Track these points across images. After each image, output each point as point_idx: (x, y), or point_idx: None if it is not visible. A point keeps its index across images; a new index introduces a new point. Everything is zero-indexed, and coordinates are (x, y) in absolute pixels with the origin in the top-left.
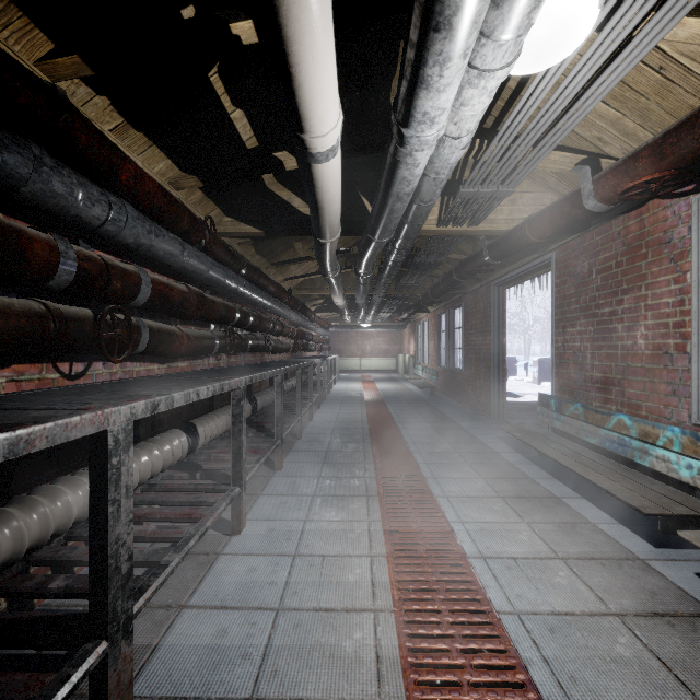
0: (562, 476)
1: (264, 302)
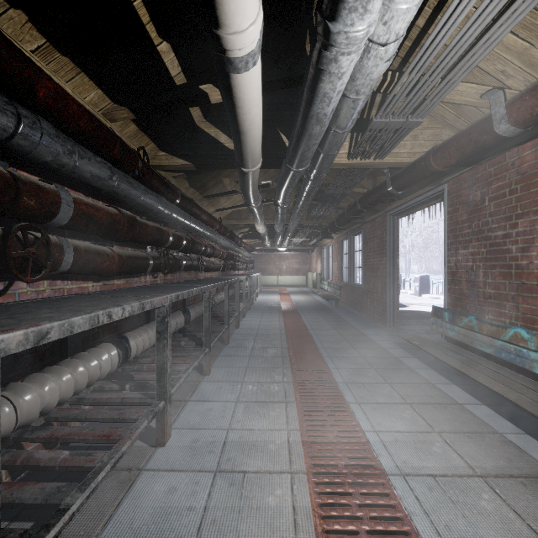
0: (459, 381)
1: (196, 228)
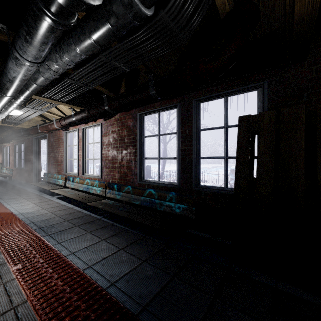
0: (44, 191)
1: None
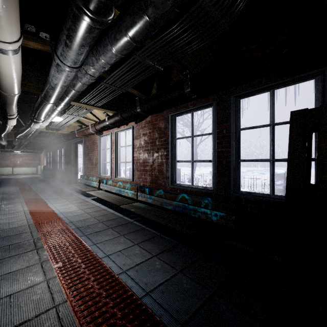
0: (81, 192)
1: None
